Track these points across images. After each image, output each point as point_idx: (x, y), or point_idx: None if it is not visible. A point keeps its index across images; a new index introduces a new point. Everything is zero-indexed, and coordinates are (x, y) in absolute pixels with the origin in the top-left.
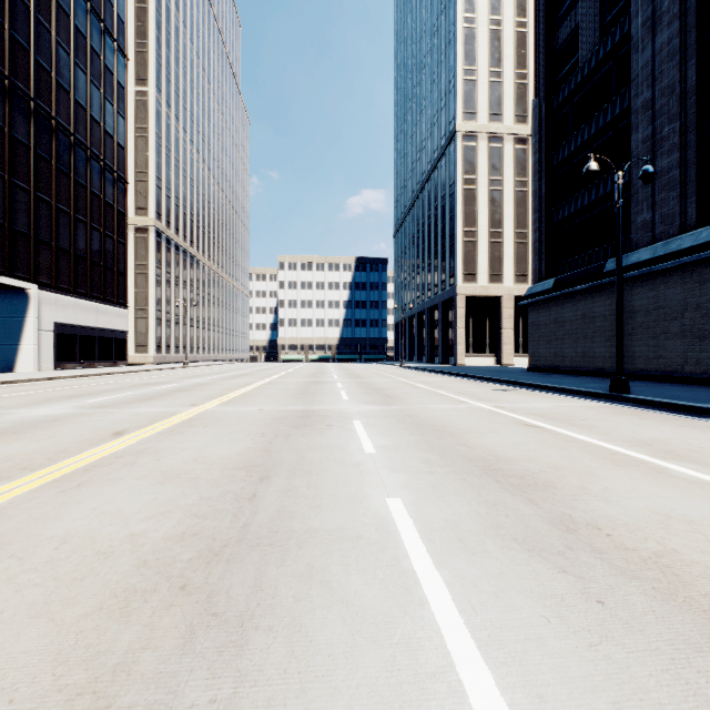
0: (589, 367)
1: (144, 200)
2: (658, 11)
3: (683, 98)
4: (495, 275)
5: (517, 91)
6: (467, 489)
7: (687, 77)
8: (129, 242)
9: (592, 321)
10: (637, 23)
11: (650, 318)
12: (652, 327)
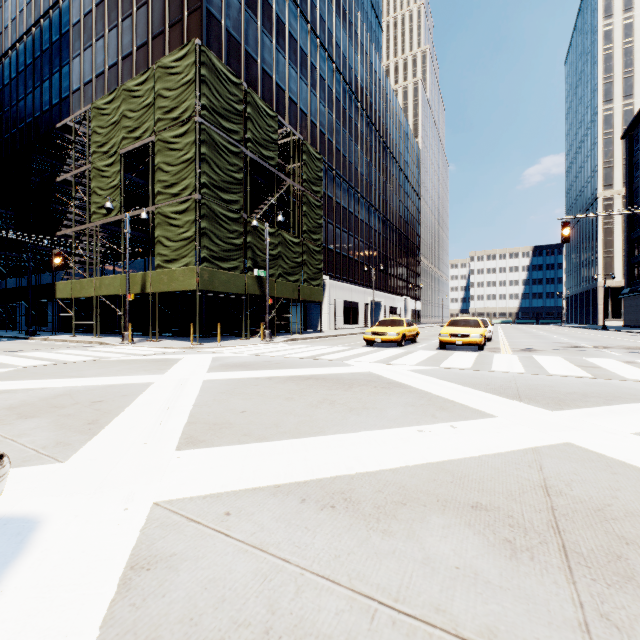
0: (637, 324)
1: None
2: None
3: None
4: None
5: None
6: (541, 330)
7: None
8: None
9: (637, 307)
10: None
11: None
12: None
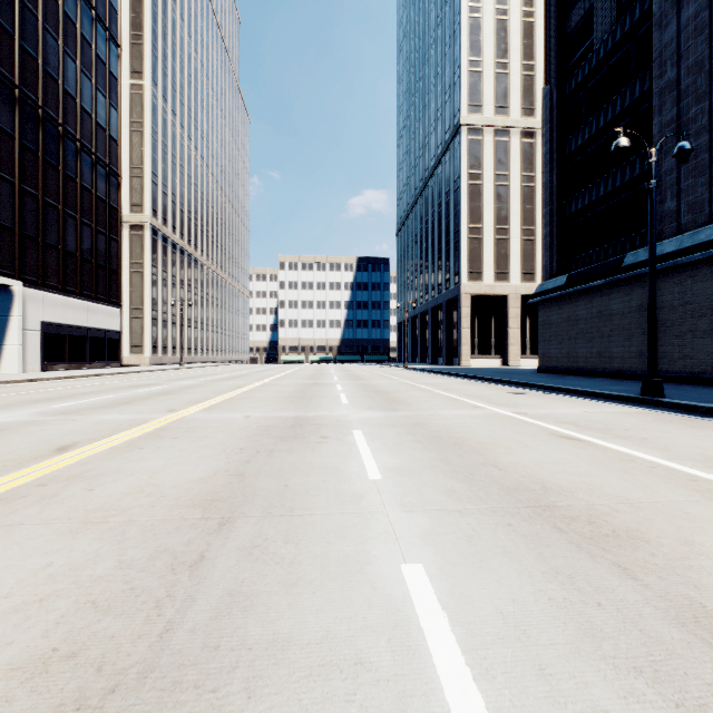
0: (606, 368)
1: (140, 196)
2: None
3: None
4: (501, 273)
5: (524, 83)
6: (519, 545)
7: None
8: (124, 240)
9: (609, 319)
10: None
11: (675, 315)
12: (678, 325)
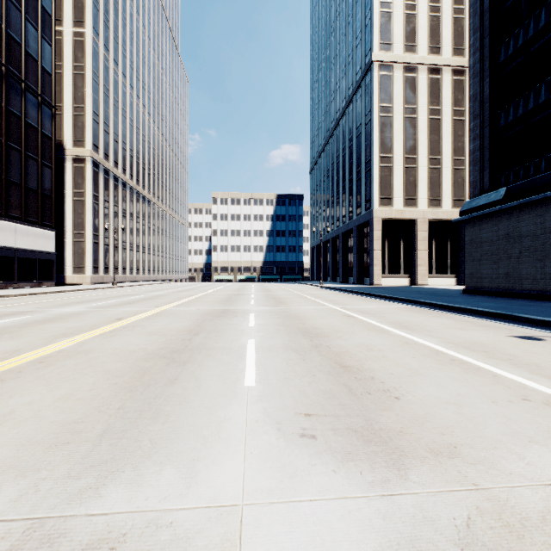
0: None
1: (81, 132)
2: None
3: None
4: (410, 199)
5: (431, 23)
6: None
7: None
8: (67, 171)
9: None
10: None
11: None
12: None
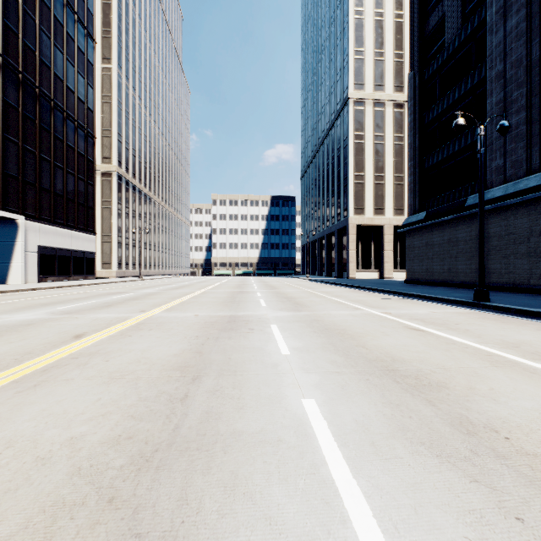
0: (453, 280)
1: (109, 151)
2: (509, 1)
3: (529, 69)
4: (378, 209)
5: (396, 67)
6: (371, 390)
7: (532, 52)
8: (97, 184)
9: (456, 244)
10: (492, 11)
11: (502, 242)
12: (504, 249)
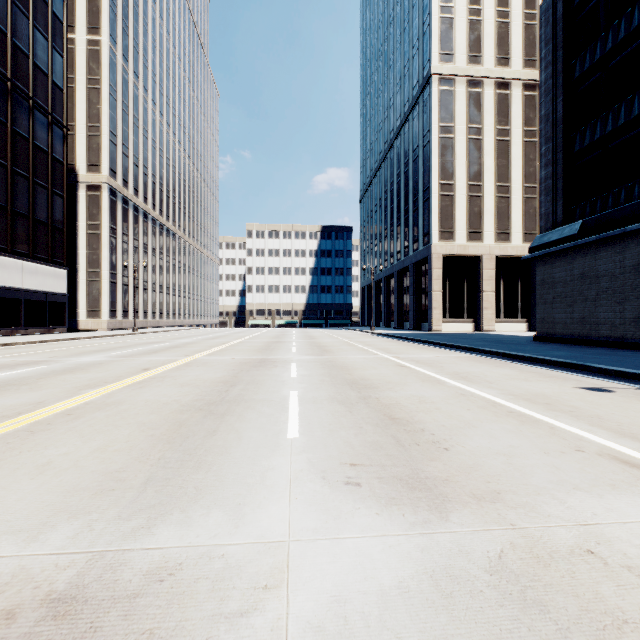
0: None
1: (97, 155)
2: None
3: None
4: (474, 233)
5: (498, 31)
6: None
7: None
8: (80, 200)
9: None
10: None
11: None
12: None
